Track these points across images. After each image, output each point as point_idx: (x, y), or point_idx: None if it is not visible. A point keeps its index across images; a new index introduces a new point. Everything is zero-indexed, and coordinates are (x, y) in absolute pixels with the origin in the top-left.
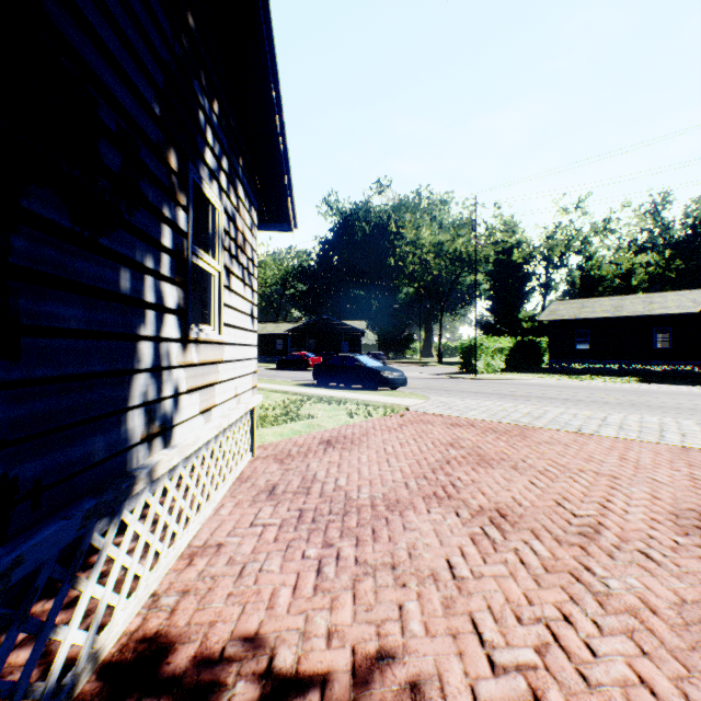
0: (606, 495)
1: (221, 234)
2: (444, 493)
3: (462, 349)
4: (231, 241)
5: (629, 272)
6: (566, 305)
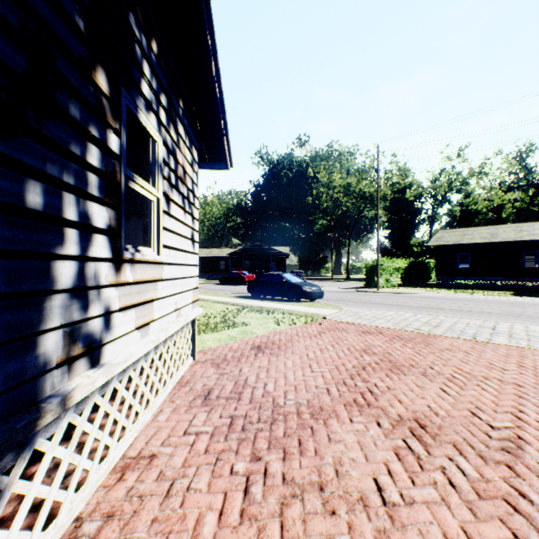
0: (516, 405)
1: (160, 164)
2: (363, 400)
3: (367, 269)
4: (171, 172)
5: (499, 207)
6: (450, 233)
